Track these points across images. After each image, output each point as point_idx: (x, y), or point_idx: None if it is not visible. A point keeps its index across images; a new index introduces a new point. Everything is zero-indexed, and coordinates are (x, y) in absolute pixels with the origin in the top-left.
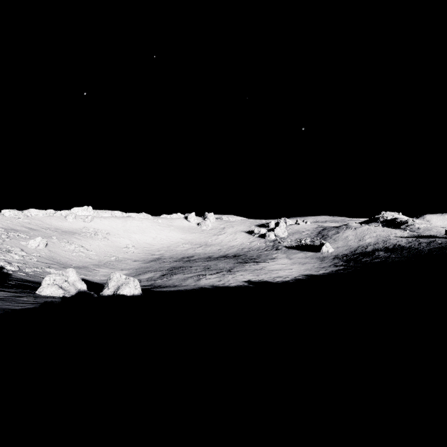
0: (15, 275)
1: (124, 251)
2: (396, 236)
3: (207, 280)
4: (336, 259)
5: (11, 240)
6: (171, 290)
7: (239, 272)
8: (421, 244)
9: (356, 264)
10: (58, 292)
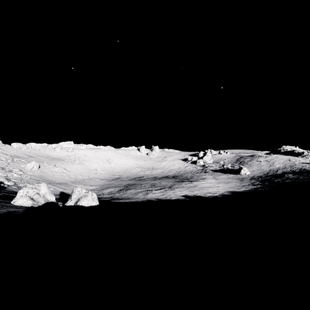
0: (9, 188)
1: (94, 172)
2: (300, 162)
3: (153, 194)
4: (253, 179)
5: (14, 163)
6: (125, 201)
7: (178, 189)
8: None
9: (270, 183)
10: (28, 203)
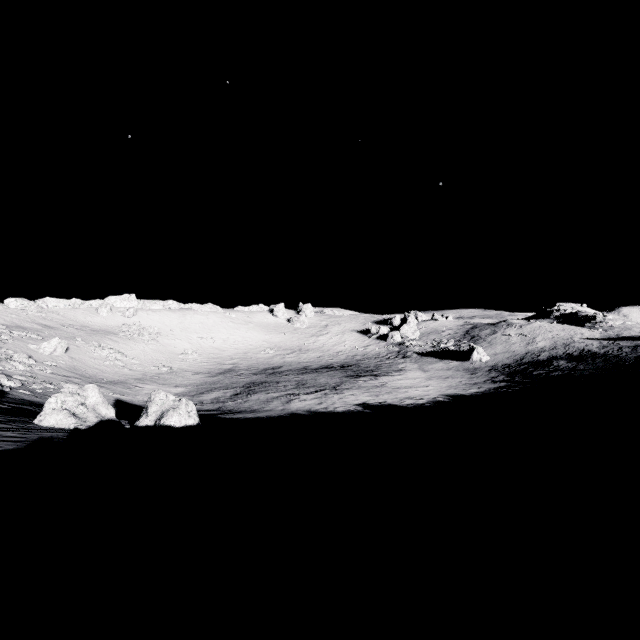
0: (14, 394)
1: (181, 358)
2: (583, 337)
3: (302, 402)
4: (494, 371)
5: (15, 342)
6: (247, 417)
7: (350, 391)
8: (623, 349)
9: (525, 379)
10: (67, 422)
